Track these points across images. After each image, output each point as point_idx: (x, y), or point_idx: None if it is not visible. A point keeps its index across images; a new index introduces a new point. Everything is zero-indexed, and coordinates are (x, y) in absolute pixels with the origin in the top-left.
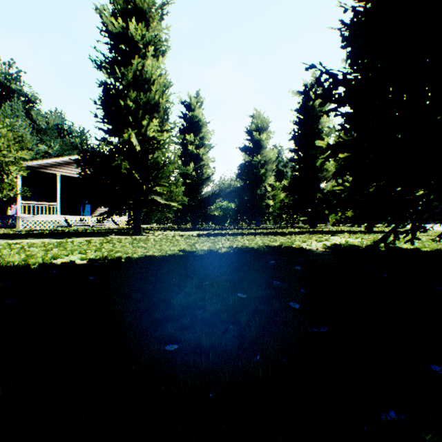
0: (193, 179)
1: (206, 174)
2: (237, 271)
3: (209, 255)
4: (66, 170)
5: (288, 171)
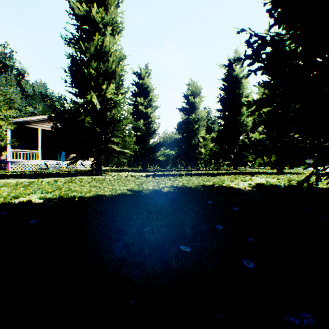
0: (142, 132)
1: (152, 128)
2: (178, 212)
3: (153, 195)
4: (46, 126)
5: (215, 127)
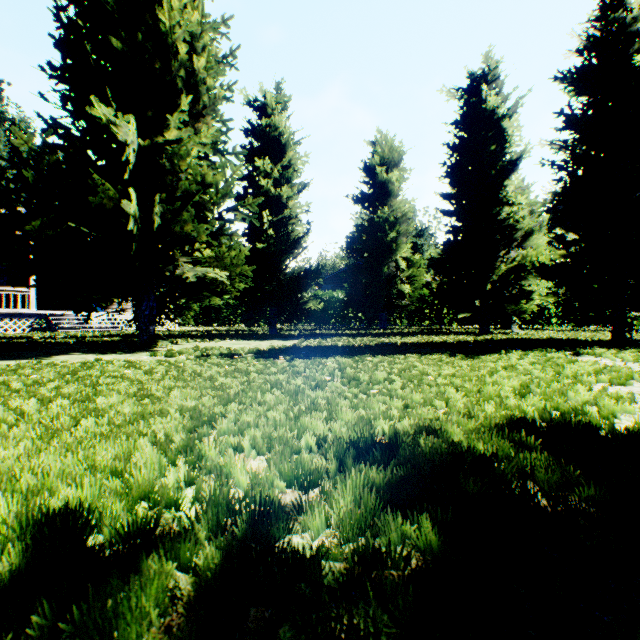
0: (269, 243)
1: (293, 235)
2: None
3: None
4: None
5: (424, 244)
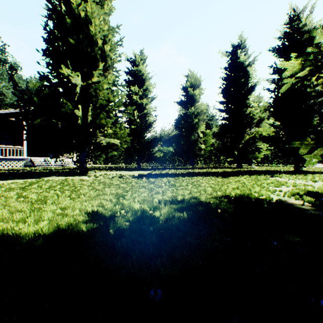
0: (137, 125)
1: (148, 121)
2: None
3: (134, 237)
4: None
5: (213, 123)
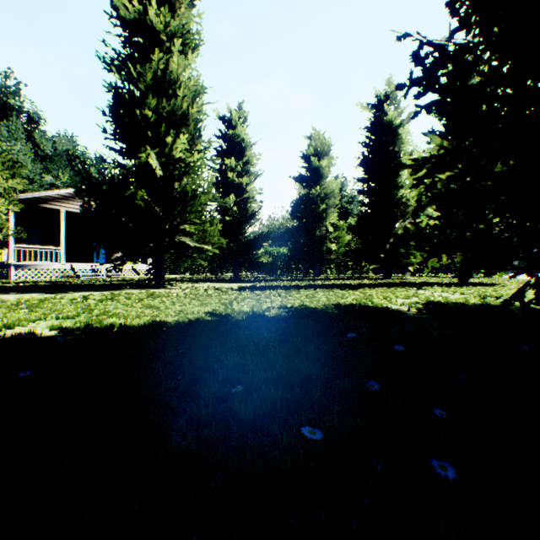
0: (233, 216)
1: (250, 210)
2: (296, 356)
3: (250, 322)
4: (73, 206)
5: (353, 208)
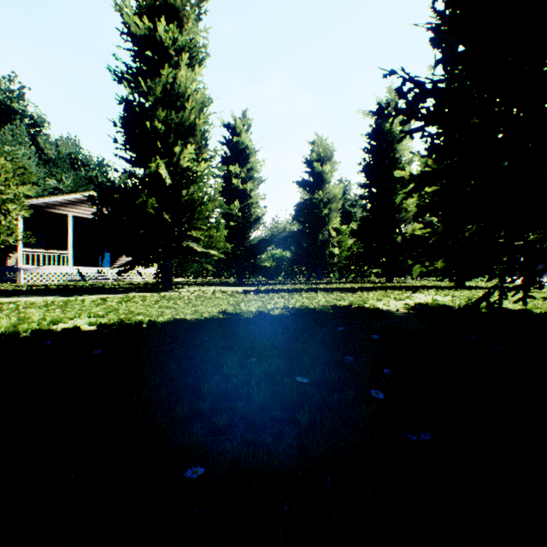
0: (238, 222)
1: (254, 215)
2: (294, 341)
3: (258, 319)
4: (80, 210)
5: (357, 212)
